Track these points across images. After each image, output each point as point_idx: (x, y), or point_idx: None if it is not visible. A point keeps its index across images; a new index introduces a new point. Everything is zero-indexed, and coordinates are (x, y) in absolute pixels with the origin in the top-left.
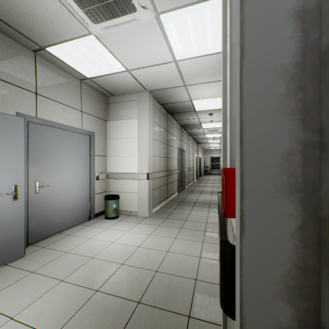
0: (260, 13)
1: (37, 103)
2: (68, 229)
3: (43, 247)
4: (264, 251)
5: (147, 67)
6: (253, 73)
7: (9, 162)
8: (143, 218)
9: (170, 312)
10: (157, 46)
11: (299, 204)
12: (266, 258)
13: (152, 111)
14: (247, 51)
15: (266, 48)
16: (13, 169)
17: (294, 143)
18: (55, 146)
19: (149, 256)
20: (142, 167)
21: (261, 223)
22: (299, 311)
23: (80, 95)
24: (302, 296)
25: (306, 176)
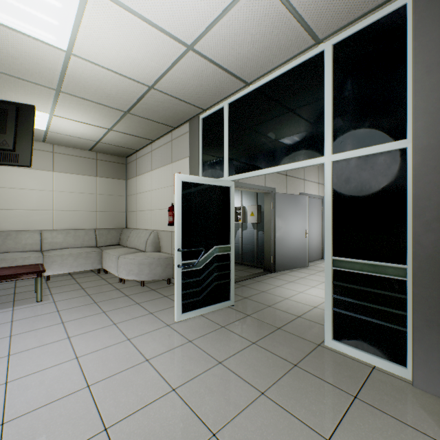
0: None
1: (304, 185)
2: (313, 261)
3: (311, 265)
4: None
5: None
6: None
7: (304, 218)
8: None
9: None
10: None
11: None
12: None
13: None
14: None
15: None
16: (305, 222)
17: None
18: (309, 208)
19: None
20: None
21: None
22: None
23: (317, 173)
24: None
25: None
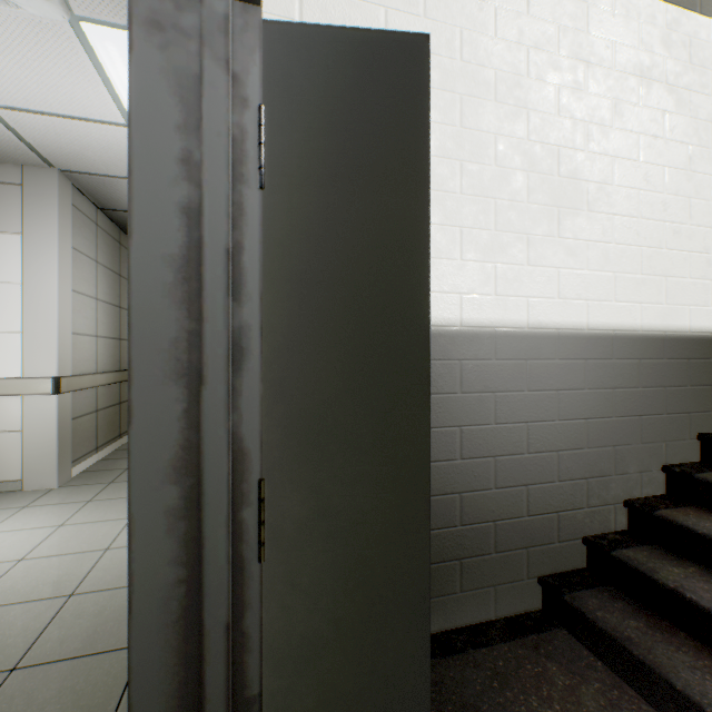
0: (150, 196)
1: None
2: None
3: None
4: (154, 439)
5: (51, 114)
6: (142, 256)
7: None
8: (42, 492)
9: (100, 655)
10: (77, 79)
11: (186, 389)
12: (155, 446)
13: (72, 222)
14: (136, 232)
15: (155, 234)
16: None
17: (182, 331)
18: None
19: (54, 572)
20: (37, 362)
21: (151, 411)
22: (186, 489)
23: None
24: (189, 474)
25: (192, 362)
